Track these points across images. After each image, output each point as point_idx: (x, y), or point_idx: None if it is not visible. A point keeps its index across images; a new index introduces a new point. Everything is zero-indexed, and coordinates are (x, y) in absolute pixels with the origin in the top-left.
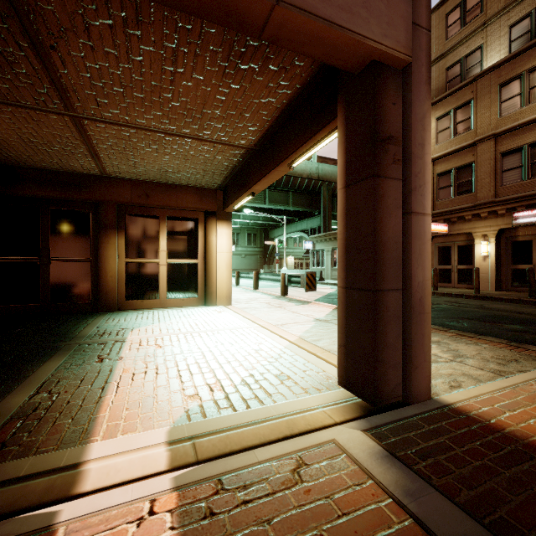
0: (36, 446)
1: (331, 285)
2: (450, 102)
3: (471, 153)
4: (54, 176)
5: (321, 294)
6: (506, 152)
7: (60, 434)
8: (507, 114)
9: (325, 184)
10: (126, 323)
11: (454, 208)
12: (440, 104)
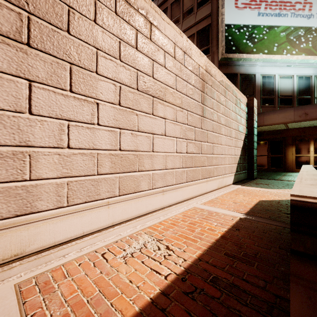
0: (289, 180)
1: None
2: None
3: None
4: (271, 132)
5: None
6: None
7: (292, 180)
8: None
9: None
10: (297, 174)
11: None
12: None
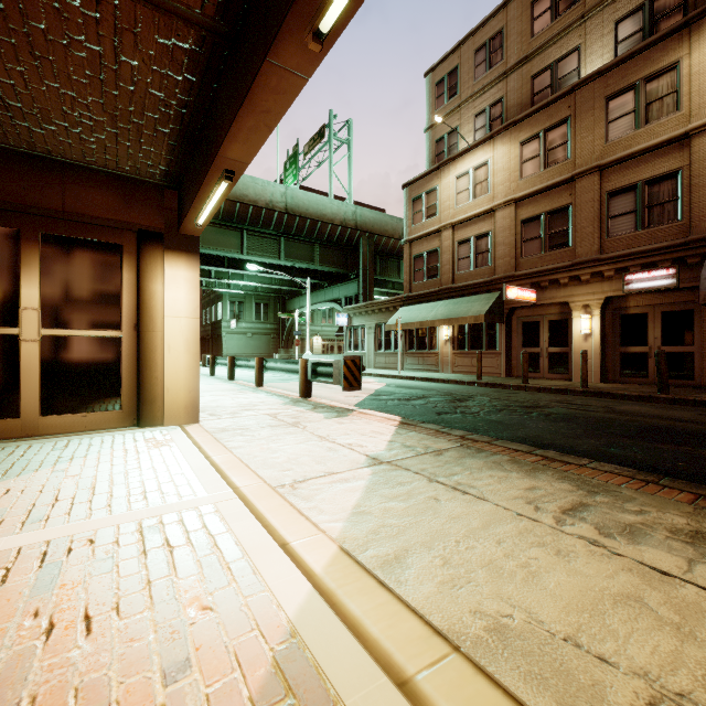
0: None
1: (376, 376)
2: (540, 120)
3: (568, 192)
4: None
5: (365, 392)
6: (614, 190)
7: None
8: (616, 138)
9: (365, 236)
10: None
11: (545, 267)
12: (525, 122)
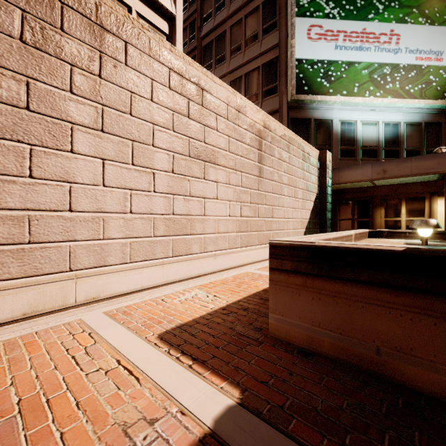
0: None
1: None
2: None
3: None
4: (356, 189)
5: None
6: None
7: None
8: None
9: None
10: None
11: None
12: None
